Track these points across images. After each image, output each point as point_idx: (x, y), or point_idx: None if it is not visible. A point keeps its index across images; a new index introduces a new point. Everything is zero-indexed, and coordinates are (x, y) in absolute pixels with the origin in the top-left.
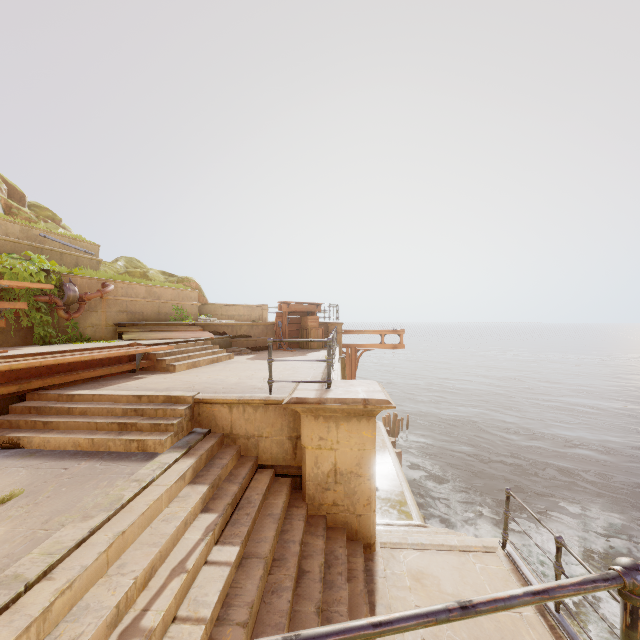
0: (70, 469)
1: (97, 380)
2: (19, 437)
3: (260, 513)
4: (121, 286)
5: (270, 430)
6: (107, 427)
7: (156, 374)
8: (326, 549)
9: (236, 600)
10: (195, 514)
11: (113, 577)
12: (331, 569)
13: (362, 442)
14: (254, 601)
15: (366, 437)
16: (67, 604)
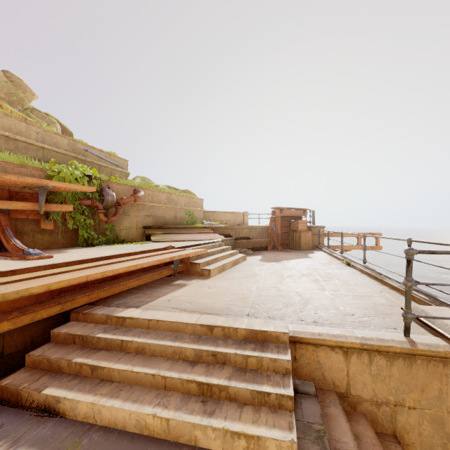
0: None
1: (139, 287)
2: (58, 398)
3: None
4: (148, 193)
5: (417, 397)
6: (180, 386)
7: (193, 279)
8: None
9: None
10: None
11: None
12: None
13: None
14: None
15: None
16: None
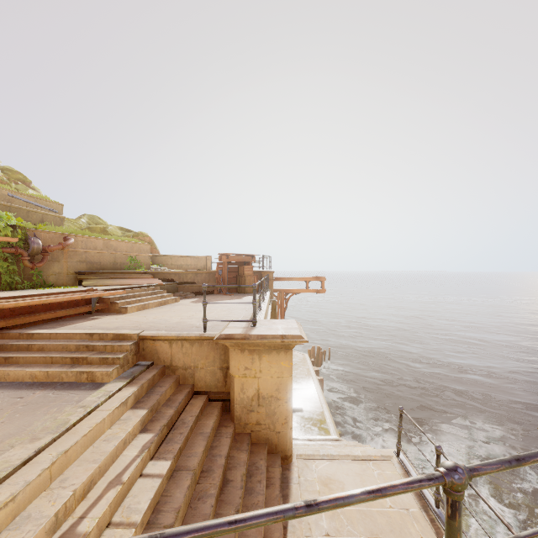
0: (25, 398)
1: (56, 321)
2: None
3: (193, 432)
4: (81, 240)
5: (204, 362)
6: (61, 361)
7: (109, 315)
8: (249, 461)
9: (165, 506)
10: (134, 434)
11: (55, 490)
12: (252, 478)
13: (281, 371)
14: (181, 507)
15: (284, 367)
16: (10, 515)
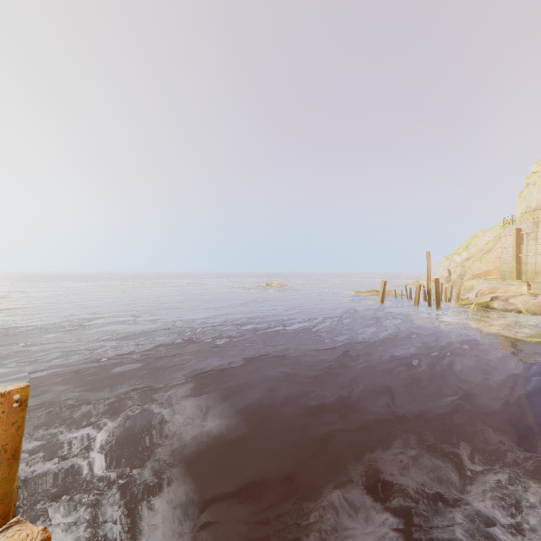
0: None
1: None
2: None
3: None
4: None
5: None
6: None
7: None
8: None
9: None
10: None
11: None
12: None
13: None
14: None
15: None
16: None
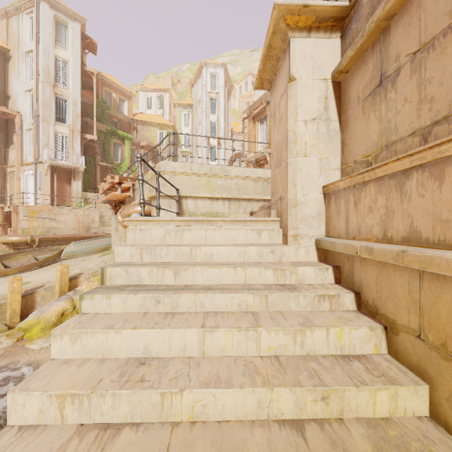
0: None
1: None
2: None
3: None
4: None
5: None
6: None
7: None
8: None
9: None
10: None
11: None
12: None
13: None
14: None
15: None
16: None
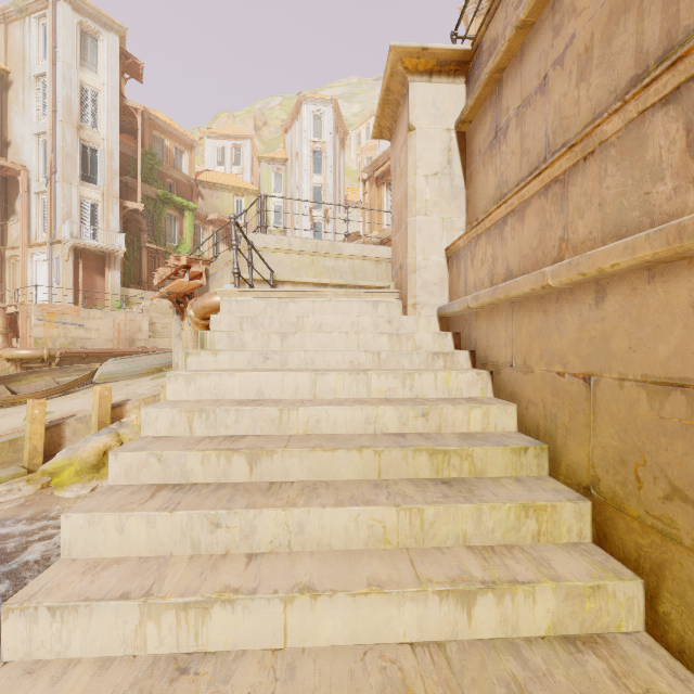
0: None
1: None
2: None
3: None
4: None
5: None
6: None
7: None
8: None
9: None
10: None
11: None
12: None
13: None
14: None
15: None
16: None
